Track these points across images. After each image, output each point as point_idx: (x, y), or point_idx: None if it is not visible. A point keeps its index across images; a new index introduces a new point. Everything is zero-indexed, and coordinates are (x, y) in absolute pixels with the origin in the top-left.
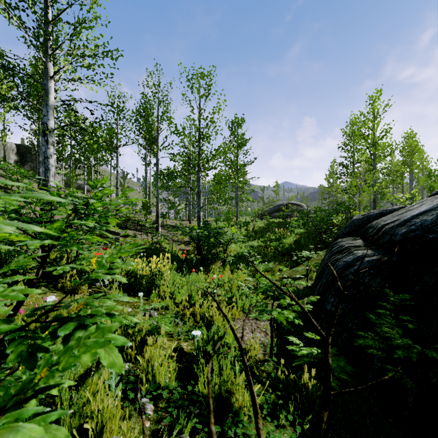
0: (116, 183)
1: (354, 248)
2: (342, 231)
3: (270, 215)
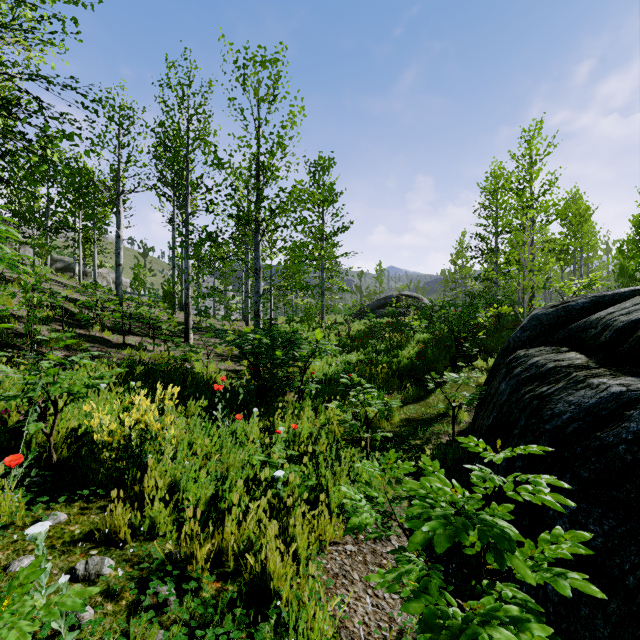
0: (117, 255)
1: (579, 370)
2: (517, 336)
3: (373, 313)
